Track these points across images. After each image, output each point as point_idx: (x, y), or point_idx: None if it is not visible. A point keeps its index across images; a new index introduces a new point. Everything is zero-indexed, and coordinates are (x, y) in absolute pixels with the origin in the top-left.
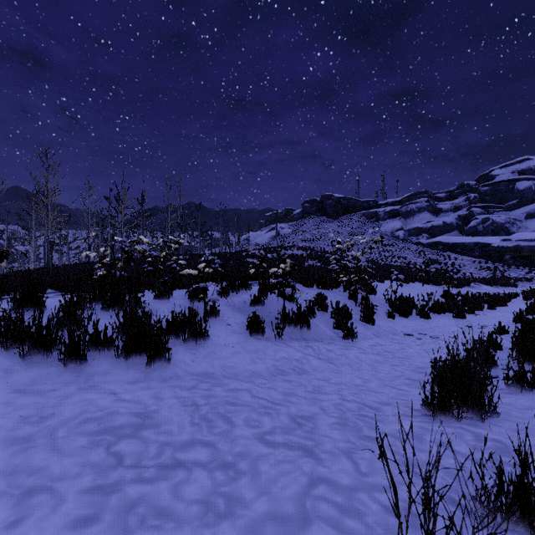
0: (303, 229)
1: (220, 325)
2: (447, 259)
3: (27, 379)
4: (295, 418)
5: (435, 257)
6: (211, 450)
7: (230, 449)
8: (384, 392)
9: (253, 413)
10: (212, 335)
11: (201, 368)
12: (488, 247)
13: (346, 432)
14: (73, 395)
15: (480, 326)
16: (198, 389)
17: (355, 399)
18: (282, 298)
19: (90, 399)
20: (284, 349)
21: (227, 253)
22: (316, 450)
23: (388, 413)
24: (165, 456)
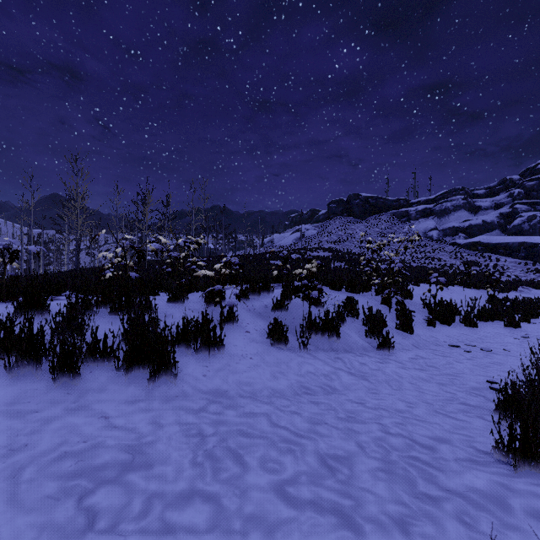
0: (328, 230)
1: (238, 332)
2: (488, 261)
3: (9, 396)
4: (325, 459)
5: (474, 258)
6: (213, 508)
7: (238, 507)
8: (437, 422)
9: (272, 449)
10: (229, 344)
11: (212, 384)
12: (536, 247)
13: (395, 485)
14: (56, 419)
15: (539, 337)
16: (207, 412)
17: (401, 432)
18: (307, 302)
19: (75, 424)
20: (310, 361)
21: (251, 255)
22: (356, 517)
23: (447, 456)
24: (152, 515)
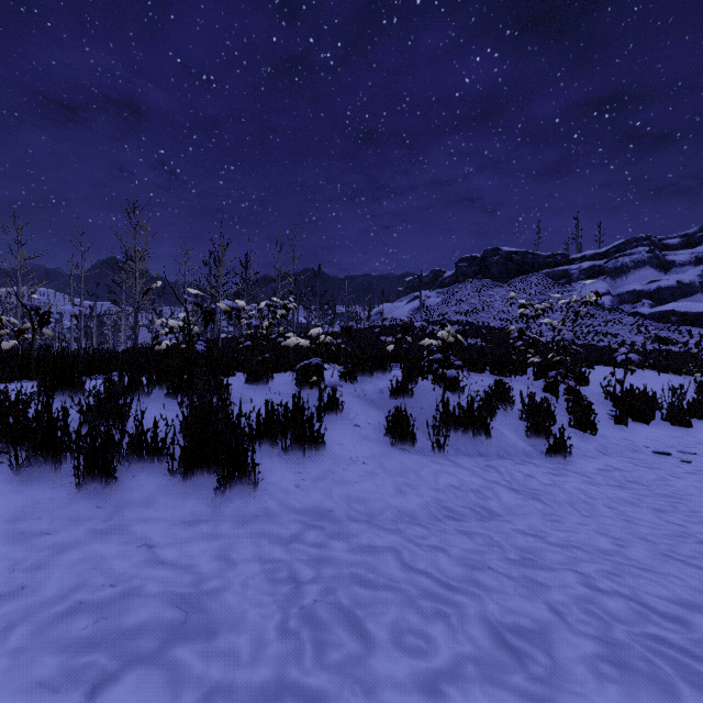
0: (457, 297)
1: (343, 426)
2: (687, 337)
3: (11, 508)
4: (501, 633)
5: (666, 333)
6: None
7: None
8: (673, 574)
9: (409, 611)
10: (331, 442)
11: (309, 499)
12: None
13: (639, 694)
14: (75, 546)
15: None
16: (302, 542)
17: (618, 589)
18: (439, 386)
19: (102, 556)
20: (450, 469)
21: (354, 330)
22: None
23: None
24: None
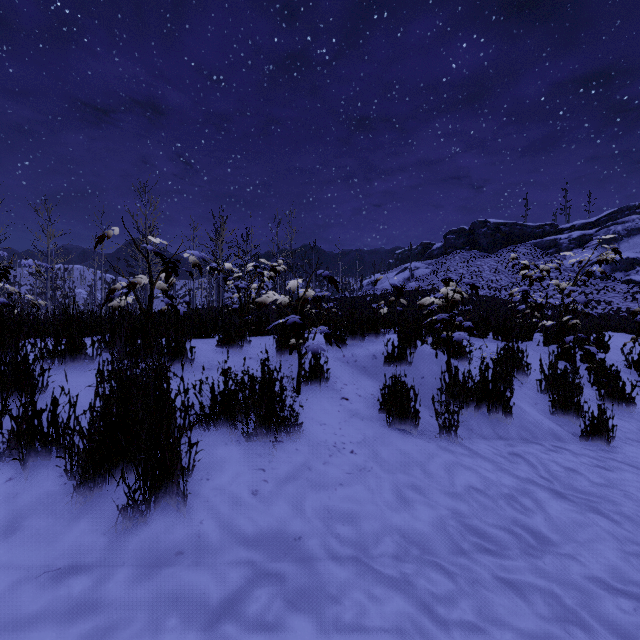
0: (445, 268)
1: (328, 399)
2: None
3: None
4: None
5: None
6: None
7: None
8: None
9: None
10: (310, 421)
11: (269, 516)
12: None
13: None
14: None
15: None
16: (239, 620)
17: None
18: (442, 351)
19: None
20: (467, 461)
21: (347, 299)
22: None
23: None
24: None
